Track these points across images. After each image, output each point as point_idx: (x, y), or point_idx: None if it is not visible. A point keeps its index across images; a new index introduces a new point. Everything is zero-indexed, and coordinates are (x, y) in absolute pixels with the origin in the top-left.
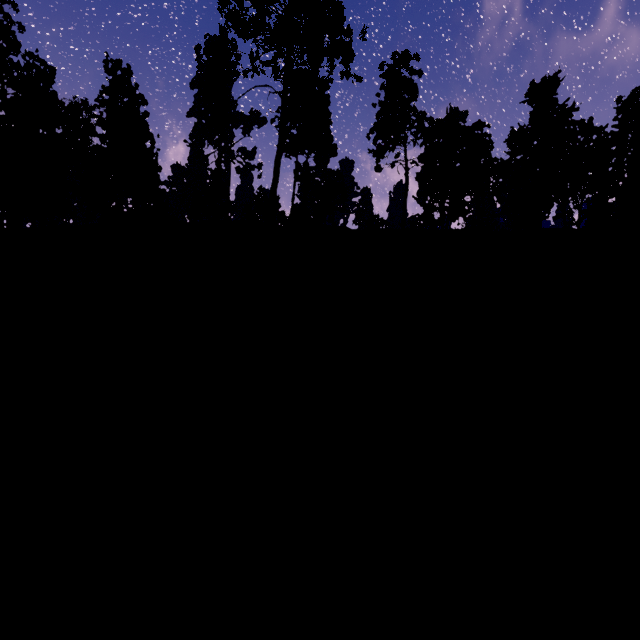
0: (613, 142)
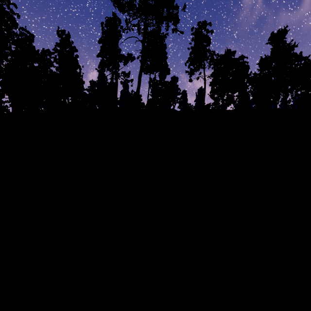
0: None
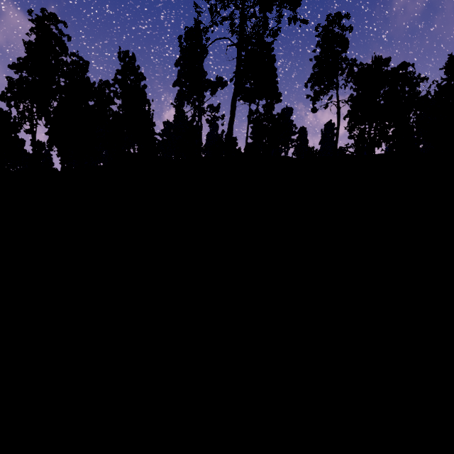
0: None
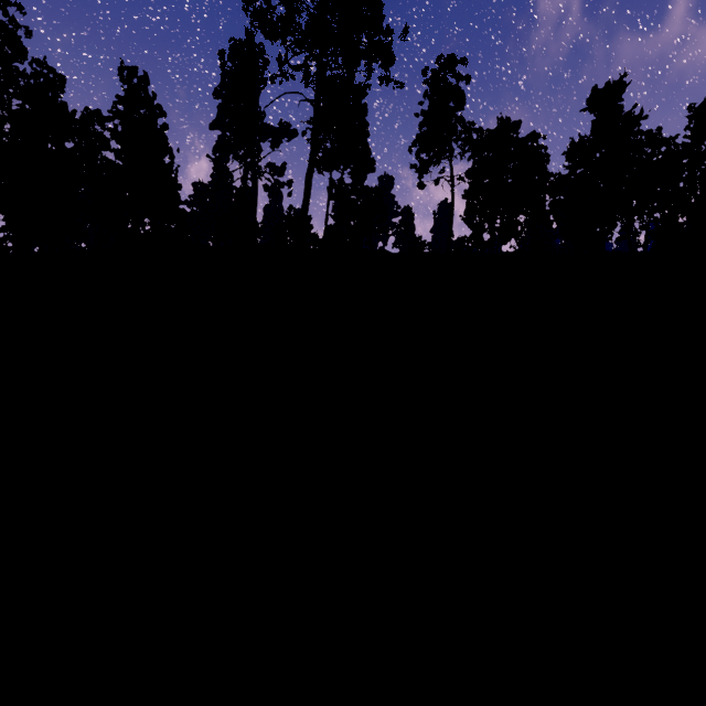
0: (684, 154)
